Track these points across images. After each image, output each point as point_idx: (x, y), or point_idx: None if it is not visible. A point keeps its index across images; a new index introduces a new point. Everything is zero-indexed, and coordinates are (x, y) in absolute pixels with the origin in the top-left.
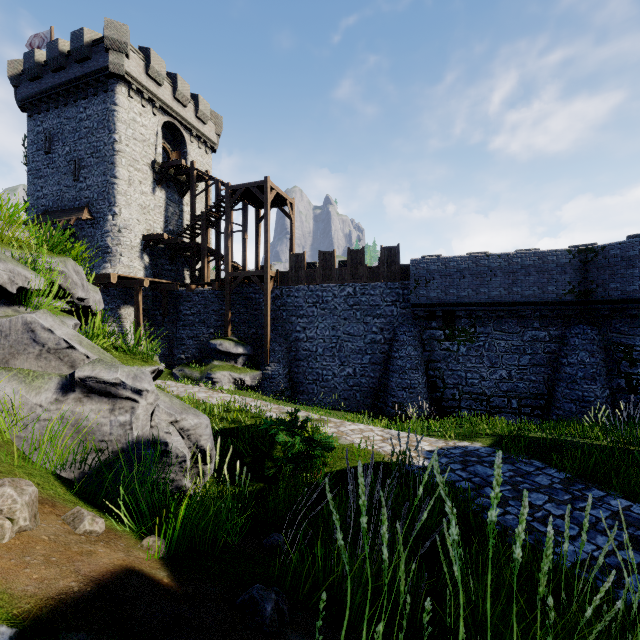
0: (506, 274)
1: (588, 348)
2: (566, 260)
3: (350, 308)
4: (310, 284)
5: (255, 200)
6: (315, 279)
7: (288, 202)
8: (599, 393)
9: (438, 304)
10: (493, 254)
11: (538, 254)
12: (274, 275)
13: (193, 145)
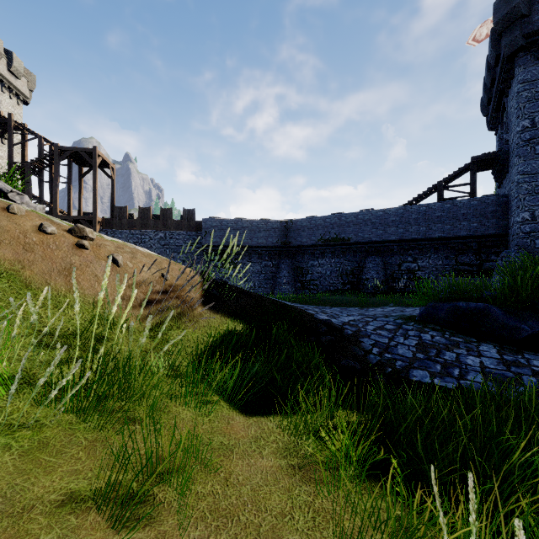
0: (253, 231)
1: (287, 269)
2: (279, 226)
3: (162, 247)
4: (131, 229)
5: (80, 160)
6: (135, 226)
7: (110, 166)
8: (290, 290)
9: (218, 246)
10: (246, 219)
11: (267, 222)
12: (101, 220)
13: (4, 95)
